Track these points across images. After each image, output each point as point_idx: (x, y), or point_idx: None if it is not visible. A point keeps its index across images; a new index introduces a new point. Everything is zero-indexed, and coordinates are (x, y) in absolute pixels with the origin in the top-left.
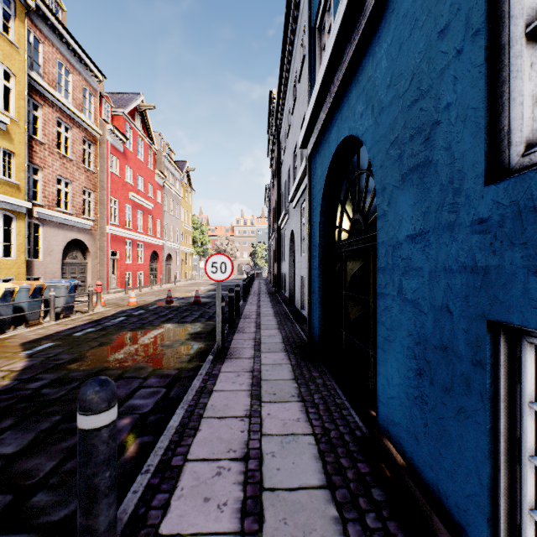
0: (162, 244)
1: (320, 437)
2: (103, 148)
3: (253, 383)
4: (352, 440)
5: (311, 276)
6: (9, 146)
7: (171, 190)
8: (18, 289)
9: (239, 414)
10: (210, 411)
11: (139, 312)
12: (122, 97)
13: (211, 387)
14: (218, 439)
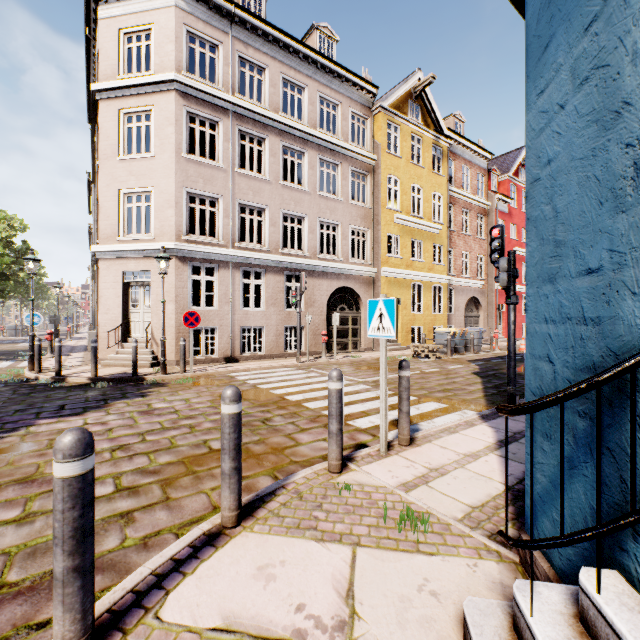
0: None
1: None
2: (491, 217)
3: None
4: None
5: None
6: (440, 242)
7: None
8: (457, 332)
9: None
10: None
11: None
12: (506, 159)
13: None
14: None
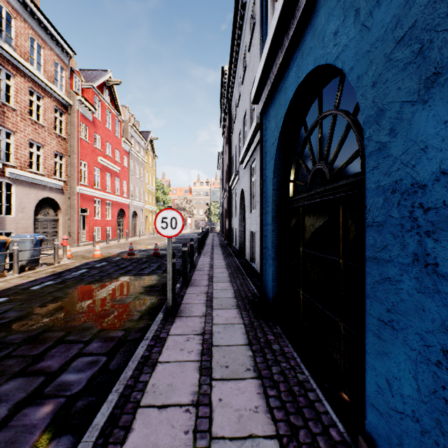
0: (128, 203)
1: (287, 442)
2: (73, 117)
3: (203, 350)
4: (329, 447)
5: (263, 231)
6: None
7: (136, 156)
8: None
9: (184, 401)
10: (149, 395)
11: (102, 264)
12: (92, 73)
13: (155, 356)
14: (153, 447)
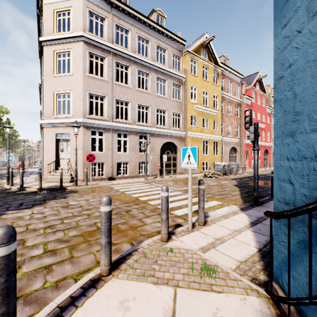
0: (270, 145)
1: None
2: (242, 107)
3: None
4: None
5: None
6: (217, 119)
7: None
8: (226, 164)
9: None
10: None
11: (262, 176)
12: (249, 78)
13: None
14: None
